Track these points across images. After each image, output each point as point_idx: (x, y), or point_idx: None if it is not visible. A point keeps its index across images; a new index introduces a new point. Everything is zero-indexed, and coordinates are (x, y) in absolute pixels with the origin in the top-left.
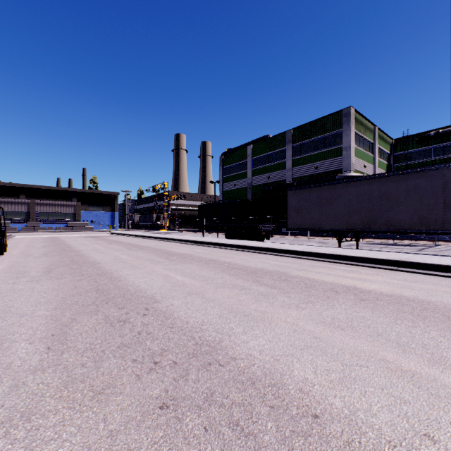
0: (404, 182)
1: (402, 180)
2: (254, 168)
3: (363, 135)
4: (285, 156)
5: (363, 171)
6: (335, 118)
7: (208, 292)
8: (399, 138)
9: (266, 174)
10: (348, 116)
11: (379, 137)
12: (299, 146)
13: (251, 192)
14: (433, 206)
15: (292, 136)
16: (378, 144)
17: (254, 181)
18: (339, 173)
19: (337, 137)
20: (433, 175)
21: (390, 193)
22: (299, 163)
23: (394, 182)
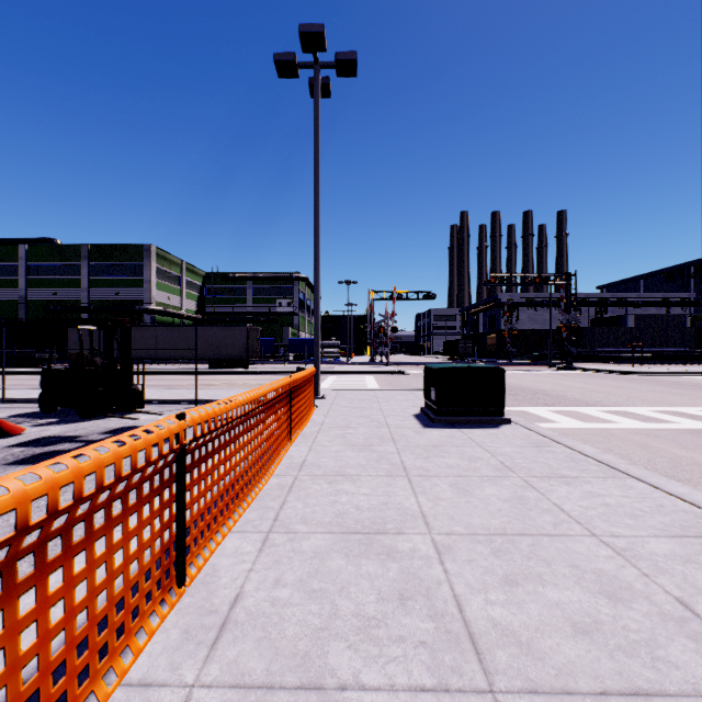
0: (142, 332)
1: (141, 330)
2: (32, 278)
3: (168, 269)
4: (81, 273)
5: (168, 303)
6: (138, 249)
7: (10, 382)
8: (211, 272)
9: (52, 289)
10: (149, 252)
11: (189, 270)
12: (99, 266)
13: (27, 308)
14: (153, 345)
15: (90, 252)
16: (187, 277)
17: (32, 295)
18: (141, 303)
19: (139, 268)
20: (153, 330)
21: (135, 337)
22: (98, 284)
23: (137, 331)
